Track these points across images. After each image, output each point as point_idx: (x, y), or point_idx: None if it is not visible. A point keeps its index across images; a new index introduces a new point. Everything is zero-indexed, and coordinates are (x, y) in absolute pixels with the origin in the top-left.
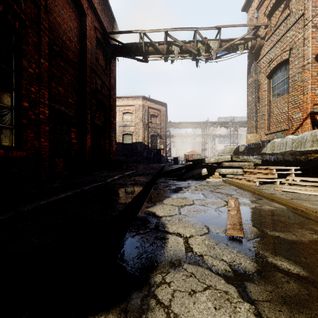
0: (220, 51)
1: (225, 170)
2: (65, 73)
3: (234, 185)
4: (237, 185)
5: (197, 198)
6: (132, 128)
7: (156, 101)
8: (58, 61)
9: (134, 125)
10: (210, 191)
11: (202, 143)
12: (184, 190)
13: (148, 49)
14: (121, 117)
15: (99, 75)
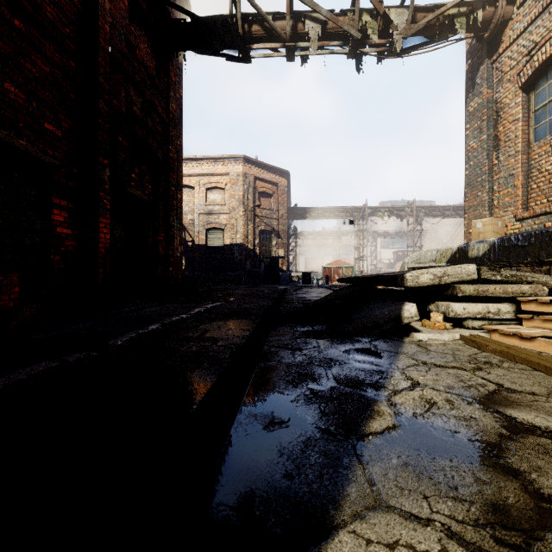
0: (414, 32)
1: (463, 308)
2: (29, 51)
3: (540, 368)
4: None
5: (511, 522)
6: (225, 217)
7: (270, 166)
8: (3, 11)
9: (228, 212)
10: (495, 411)
11: (355, 247)
12: (384, 411)
13: (251, 31)
14: (203, 197)
15: (136, 82)
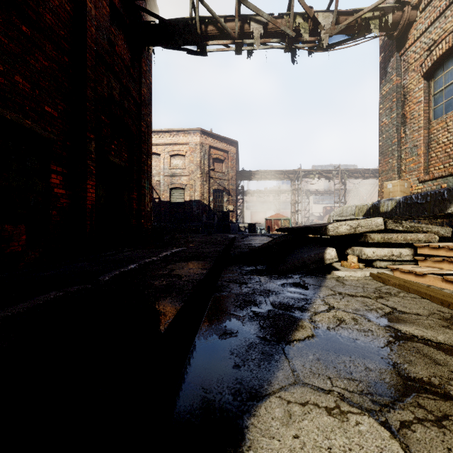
0: (337, 31)
1: (373, 252)
2: (33, 50)
3: (427, 296)
4: (440, 297)
5: (385, 392)
6: (185, 179)
7: (222, 137)
8: (14, 20)
9: (187, 174)
10: (387, 325)
11: (291, 203)
12: (306, 325)
13: (207, 31)
14: (167, 162)
15: (115, 72)
